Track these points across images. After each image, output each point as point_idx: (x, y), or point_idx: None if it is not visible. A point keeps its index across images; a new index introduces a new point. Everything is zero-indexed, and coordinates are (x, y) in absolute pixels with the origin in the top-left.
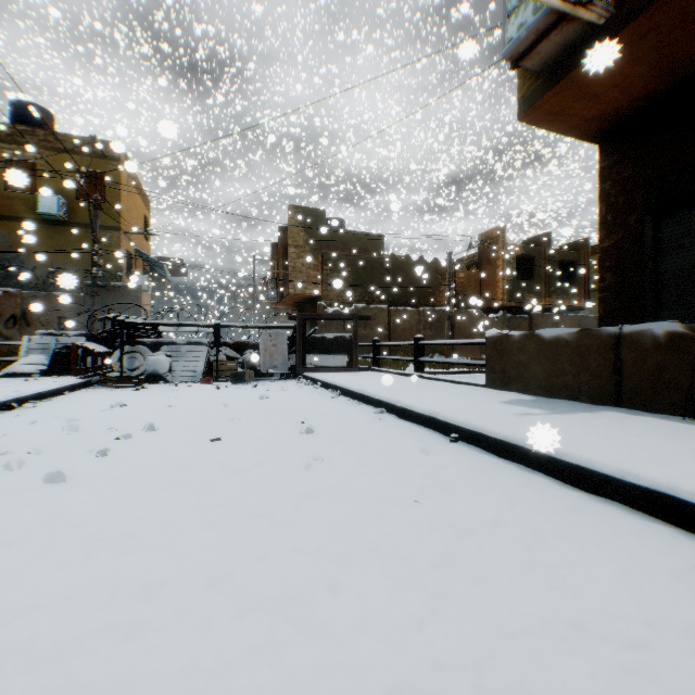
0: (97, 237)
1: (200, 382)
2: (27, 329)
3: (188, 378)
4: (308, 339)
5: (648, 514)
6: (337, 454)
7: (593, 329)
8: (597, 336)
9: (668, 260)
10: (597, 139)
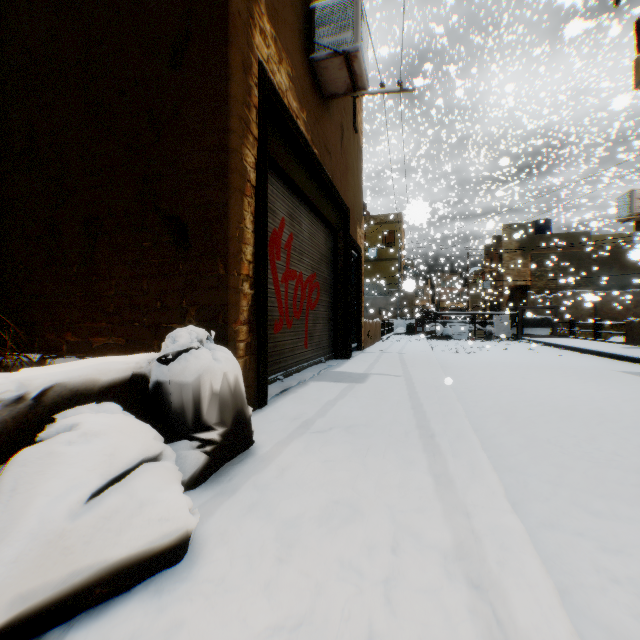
0: (399, 269)
1: (469, 339)
2: (366, 314)
3: (461, 338)
4: (523, 319)
5: (610, 358)
6: (541, 352)
7: None
8: None
9: None
10: None
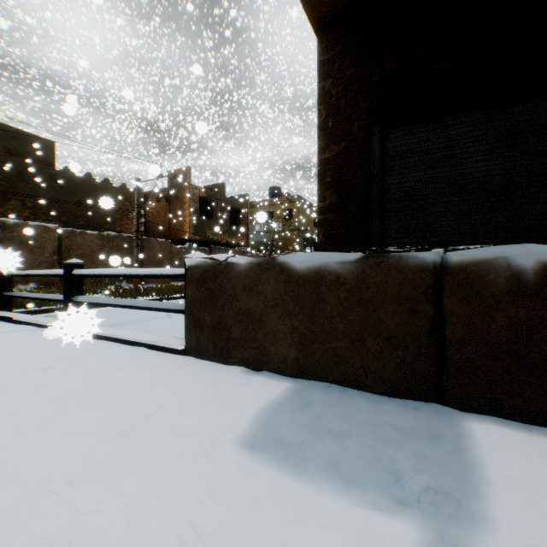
0: None
1: None
2: None
3: None
4: None
5: None
6: None
7: (392, 255)
8: (401, 268)
9: (394, 180)
10: (321, 22)
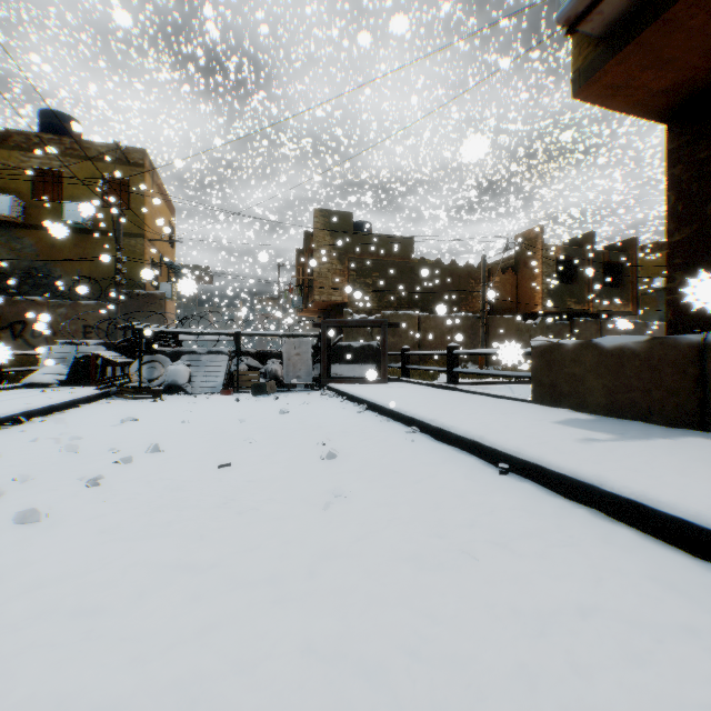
0: (120, 244)
1: (220, 394)
2: (53, 338)
3: (208, 389)
4: (334, 348)
5: None
6: (363, 488)
7: (668, 337)
8: (674, 345)
9: None
10: (665, 117)
